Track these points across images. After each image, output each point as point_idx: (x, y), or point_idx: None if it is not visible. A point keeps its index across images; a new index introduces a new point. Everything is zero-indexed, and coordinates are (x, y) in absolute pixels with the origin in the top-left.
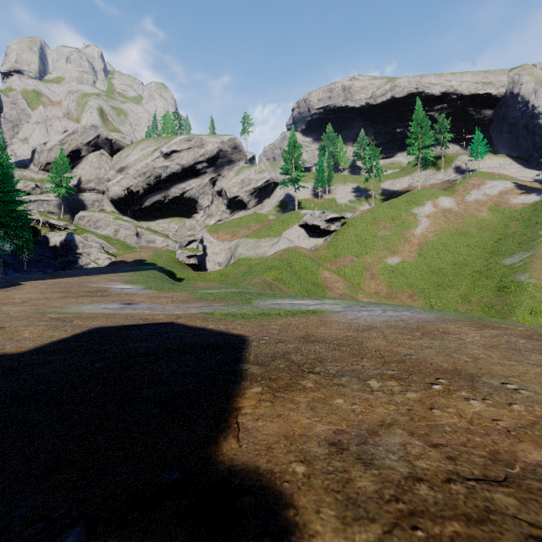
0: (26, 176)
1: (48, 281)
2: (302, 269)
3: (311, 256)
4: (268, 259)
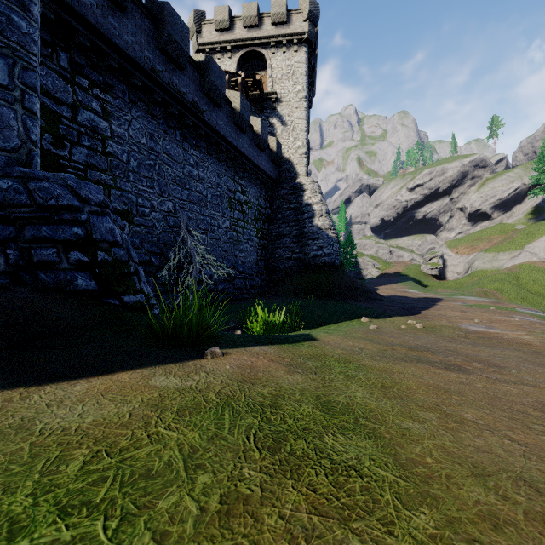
0: None
1: (381, 287)
2: (530, 282)
3: None
4: (496, 274)
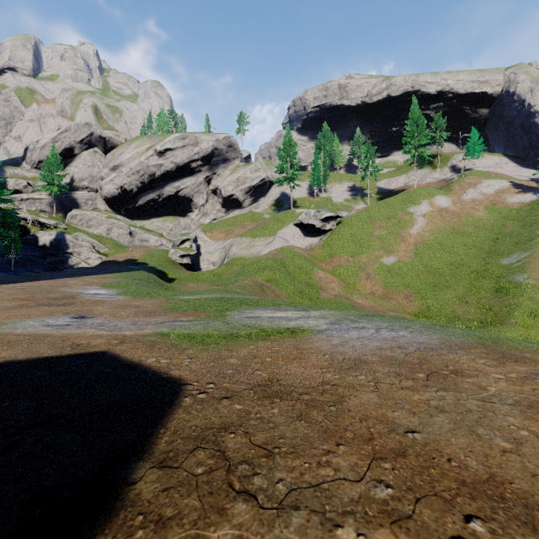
0: (18, 174)
1: (19, 285)
2: (296, 269)
3: (305, 255)
4: (262, 259)
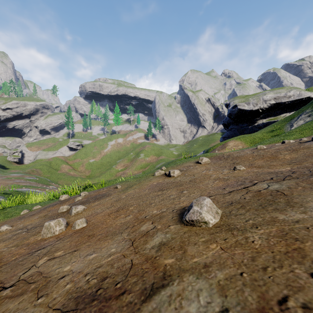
0: None
1: None
2: (55, 164)
3: (63, 159)
4: (43, 161)
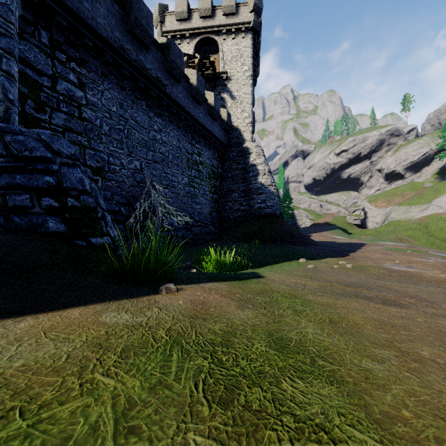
0: None
1: (314, 234)
2: (437, 230)
3: None
4: (409, 223)
